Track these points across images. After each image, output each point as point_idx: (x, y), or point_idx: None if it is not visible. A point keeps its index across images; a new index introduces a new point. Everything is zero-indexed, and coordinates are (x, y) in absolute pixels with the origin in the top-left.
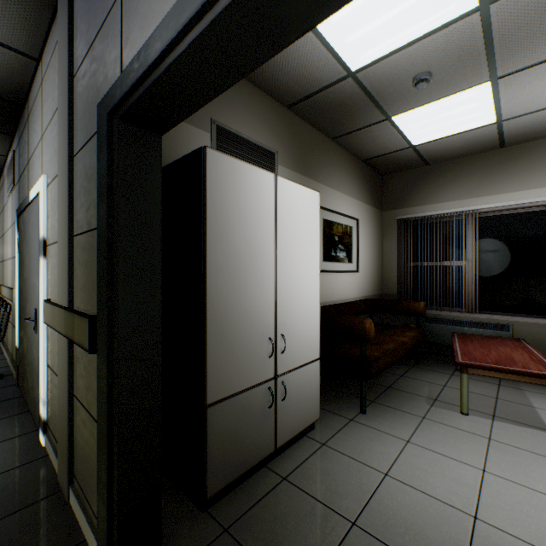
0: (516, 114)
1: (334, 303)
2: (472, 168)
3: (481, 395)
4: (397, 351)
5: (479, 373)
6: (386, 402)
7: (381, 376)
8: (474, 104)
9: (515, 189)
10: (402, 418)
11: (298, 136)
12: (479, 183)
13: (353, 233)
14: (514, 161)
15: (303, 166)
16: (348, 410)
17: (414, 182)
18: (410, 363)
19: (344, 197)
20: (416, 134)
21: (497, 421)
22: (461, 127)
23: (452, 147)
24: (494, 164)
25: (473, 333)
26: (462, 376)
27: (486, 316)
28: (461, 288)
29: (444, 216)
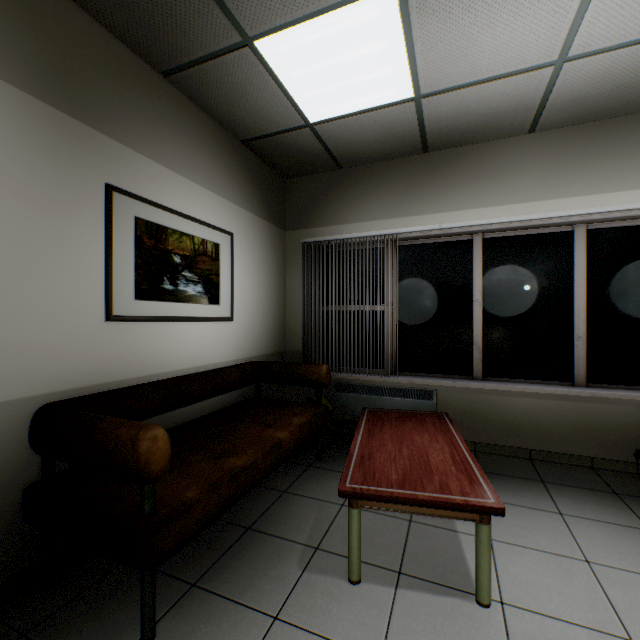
0: (438, 87)
1: (173, 375)
2: (392, 177)
3: (391, 518)
4: (257, 465)
5: (376, 505)
6: (223, 579)
7: (249, 500)
8: (380, 44)
9: (440, 210)
10: (229, 635)
11: (43, 21)
12: (401, 199)
13: (222, 255)
14: (438, 172)
15: (65, 93)
16: (114, 639)
17: (324, 191)
18: (309, 460)
19: (199, 190)
20: (308, 97)
21: (404, 588)
22: (370, 97)
23: (365, 138)
24: (417, 174)
25: (389, 409)
26: (351, 513)
27: (408, 379)
28: (382, 342)
29: (361, 241)
